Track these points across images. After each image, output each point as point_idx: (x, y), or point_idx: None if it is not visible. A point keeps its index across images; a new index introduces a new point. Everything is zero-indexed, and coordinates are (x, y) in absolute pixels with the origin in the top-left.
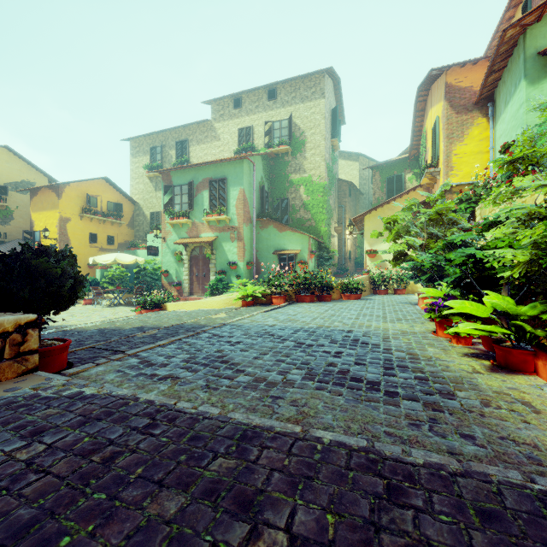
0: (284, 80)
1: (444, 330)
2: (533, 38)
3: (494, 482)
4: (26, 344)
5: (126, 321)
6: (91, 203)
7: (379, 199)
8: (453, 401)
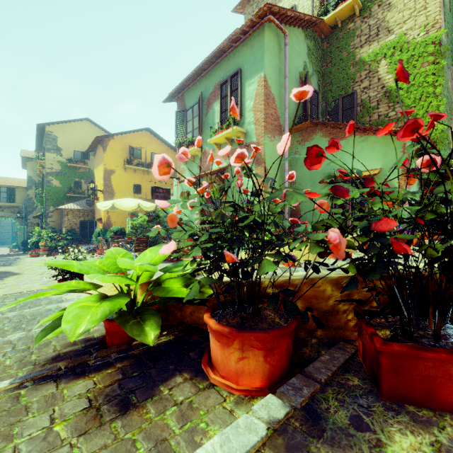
0: None
1: None
2: None
3: None
4: None
5: None
6: (135, 155)
7: None
8: None
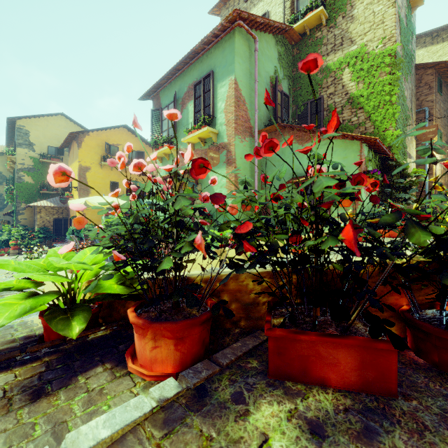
0: None
1: None
2: None
3: None
4: None
5: None
6: (112, 152)
7: None
8: None
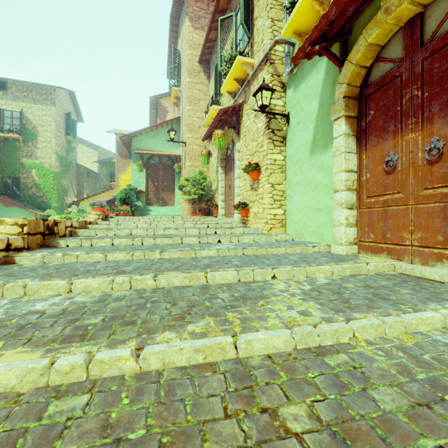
0: (14, 80)
1: None
2: (135, 143)
3: None
4: None
5: None
6: None
7: (105, 185)
8: None
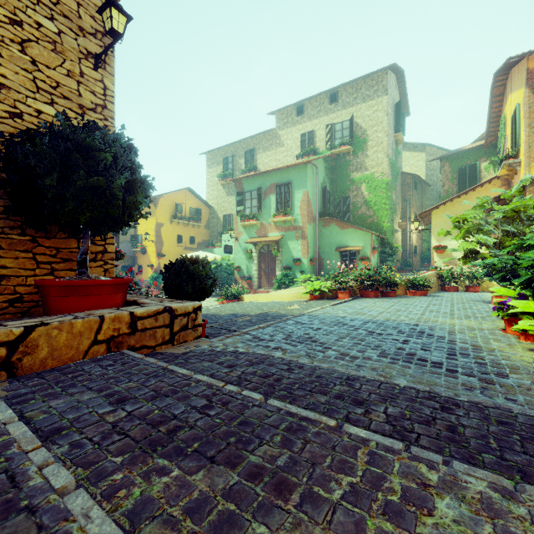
0: (345, 83)
1: (512, 327)
2: None
3: (514, 412)
4: (197, 320)
5: (217, 309)
6: (178, 210)
7: (448, 191)
8: (505, 379)
